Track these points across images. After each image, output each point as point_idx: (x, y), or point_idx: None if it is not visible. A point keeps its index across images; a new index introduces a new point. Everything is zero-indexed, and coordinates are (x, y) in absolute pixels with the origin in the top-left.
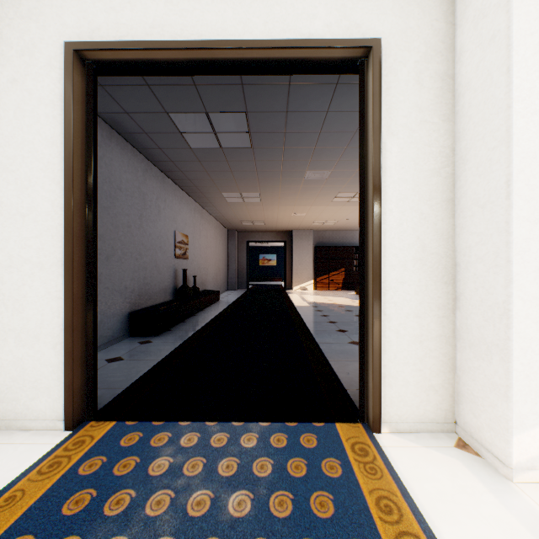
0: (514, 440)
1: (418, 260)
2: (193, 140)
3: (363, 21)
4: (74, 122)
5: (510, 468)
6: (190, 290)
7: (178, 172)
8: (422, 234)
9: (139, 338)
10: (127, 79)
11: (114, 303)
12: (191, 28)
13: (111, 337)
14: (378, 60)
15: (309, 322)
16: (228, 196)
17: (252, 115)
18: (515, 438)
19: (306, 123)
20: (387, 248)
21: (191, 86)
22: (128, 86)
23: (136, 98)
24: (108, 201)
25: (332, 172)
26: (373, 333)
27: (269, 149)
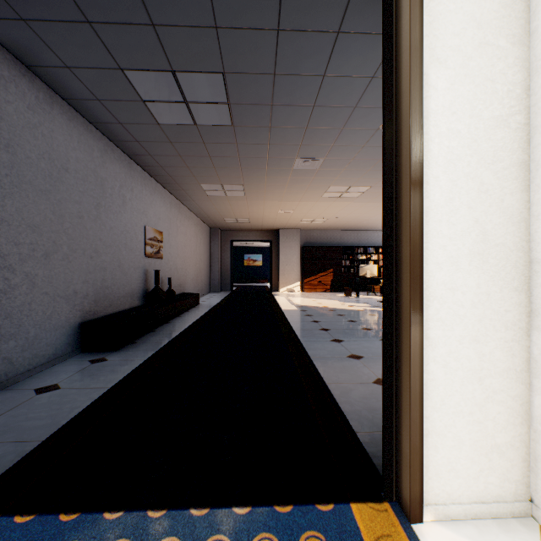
0: None
1: (476, 255)
2: (160, 112)
3: None
4: None
5: None
6: (163, 294)
7: (148, 156)
8: (482, 215)
9: (92, 354)
10: (58, 10)
11: (56, 312)
12: None
13: (52, 355)
14: None
15: (299, 329)
16: (208, 189)
17: (231, 78)
18: None
19: (298, 92)
20: (431, 236)
21: (148, 27)
22: (61, 22)
23: (77, 43)
24: (47, 183)
25: (324, 160)
26: (411, 368)
27: (253, 128)
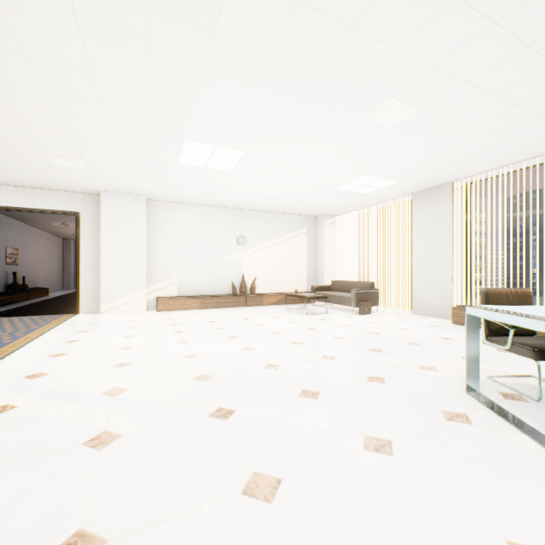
0: (102, 307)
1: (92, 270)
2: None
3: (75, 206)
4: None
5: (101, 313)
6: (20, 286)
7: (10, 212)
8: (93, 263)
9: None
10: None
11: None
12: (16, 203)
13: None
14: (79, 218)
15: None
16: (54, 223)
17: None
18: (102, 306)
19: None
20: (83, 266)
21: None
22: None
23: None
24: None
25: None
26: (78, 288)
27: None
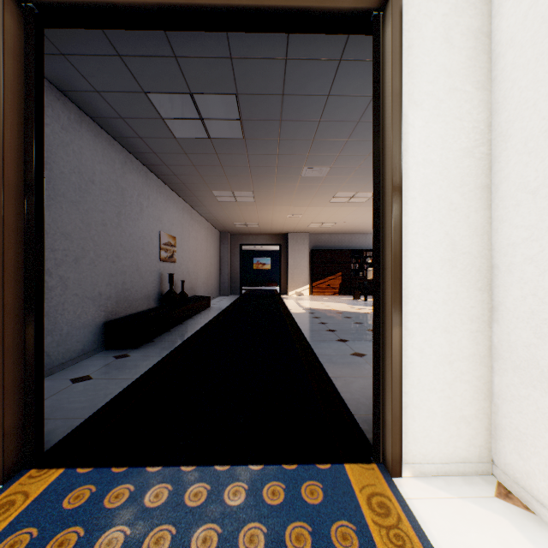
0: None
1: (446, 261)
2: (177, 128)
3: None
4: (5, 79)
5: None
6: (177, 297)
7: (163, 166)
8: (451, 229)
9: (115, 351)
10: (93, 47)
11: (84, 312)
12: None
13: (81, 351)
14: (398, 10)
15: (306, 330)
16: (219, 195)
17: (243, 98)
18: None
19: (305, 109)
20: (409, 246)
21: (171, 58)
22: (95, 56)
23: (107, 72)
24: (77, 195)
25: (331, 168)
26: (392, 353)
27: (263, 140)
